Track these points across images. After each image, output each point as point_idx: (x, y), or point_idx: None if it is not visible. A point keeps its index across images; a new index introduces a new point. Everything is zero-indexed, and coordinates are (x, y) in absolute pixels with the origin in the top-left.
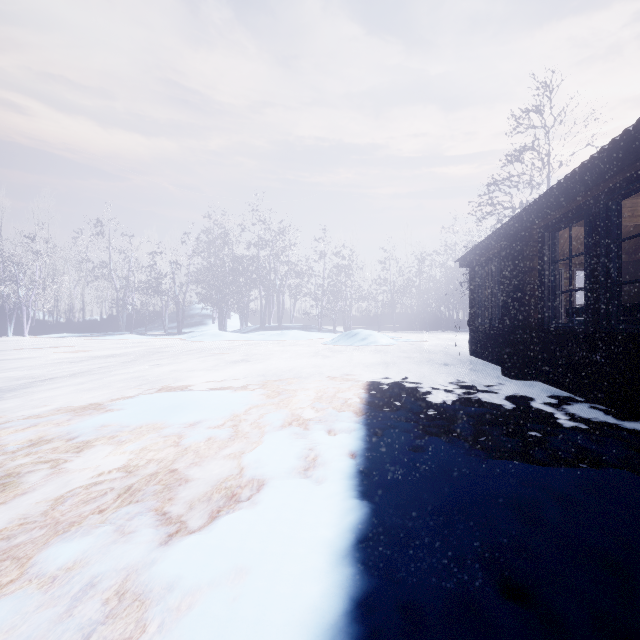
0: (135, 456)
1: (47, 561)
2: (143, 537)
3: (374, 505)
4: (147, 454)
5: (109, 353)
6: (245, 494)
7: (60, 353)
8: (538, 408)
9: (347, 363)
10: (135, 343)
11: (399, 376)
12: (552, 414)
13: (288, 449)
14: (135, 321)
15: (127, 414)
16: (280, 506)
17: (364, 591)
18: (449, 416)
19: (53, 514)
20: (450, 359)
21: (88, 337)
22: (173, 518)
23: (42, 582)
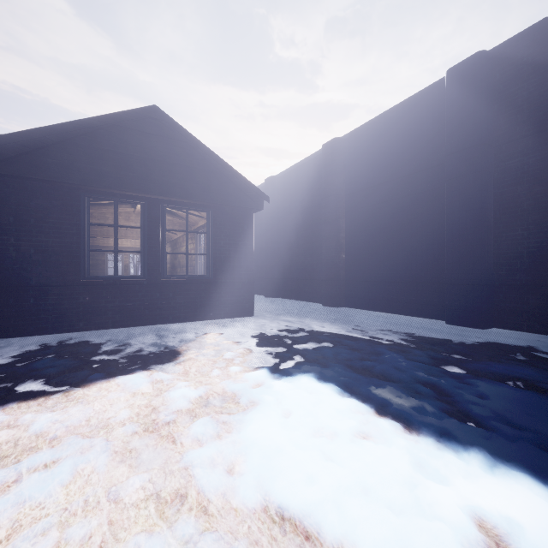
0: None
1: None
2: None
3: None
4: None
5: None
6: None
7: None
8: None
9: None
10: None
11: None
12: None
13: None
14: None
15: None
16: None
17: None
18: None
19: None
20: None
21: None
22: None
23: None
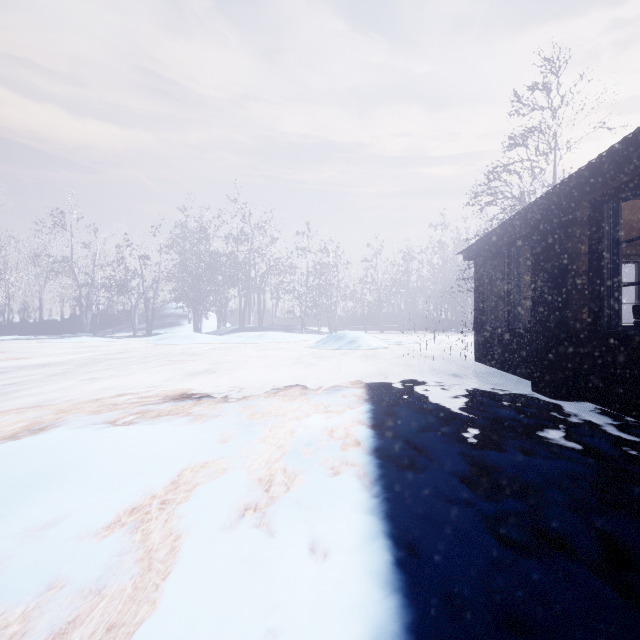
0: None
1: None
2: None
3: None
4: None
5: (46, 361)
6: None
7: None
8: (639, 460)
9: (335, 374)
10: (90, 347)
11: (405, 395)
12: None
13: None
14: (103, 321)
15: None
16: None
17: None
18: (517, 486)
19: None
20: (456, 367)
21: (42, 340)
22: None
23: None
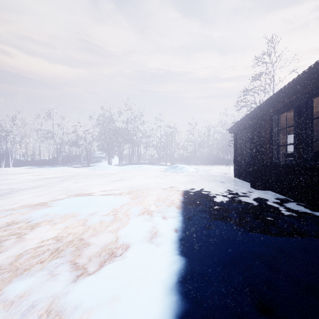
0: (62, 231)
1: (9, 292)
2: (63, 277)
3: (188, 259)
4: (68, 230)
5: (52, 176)
6: (119, 252)
7: (27, 176)
8: (270, 205)
9: (172, 181)
10: (65, 171)
11: (199, 188)
12: (278, 208)
13: (142, 227)
14: (66, 160)
15: (59, 208)
16: (137, 260)
17: (183, 311)
18: (225, 209)
19: (15, 264)
20: (224, 179)
21: (42, 168)
22: (80, 266)
23: (5, 304)
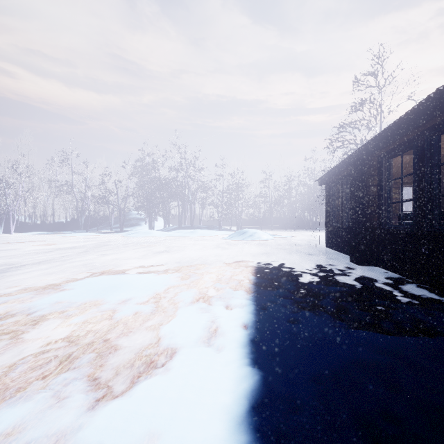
0: (78, 328)
1: None
2: (74, 403)
3: (263, 373)
4: (87, 326)
5: (69, 246)
6: (161, 361)
7: (34, 246)
8: (380, 287)
9: (239, 253)
10: (89, 238)
11: (277, 263)
12: (391, 292)
13: (195, 322)
14: (90, 223)
15: (76, 293)
16: (188, 374)
17: None
18: (315, 294)
19: (4, 380)
20: (312, 250)
21: (56, 234)
22: (101, 383)
23: None
